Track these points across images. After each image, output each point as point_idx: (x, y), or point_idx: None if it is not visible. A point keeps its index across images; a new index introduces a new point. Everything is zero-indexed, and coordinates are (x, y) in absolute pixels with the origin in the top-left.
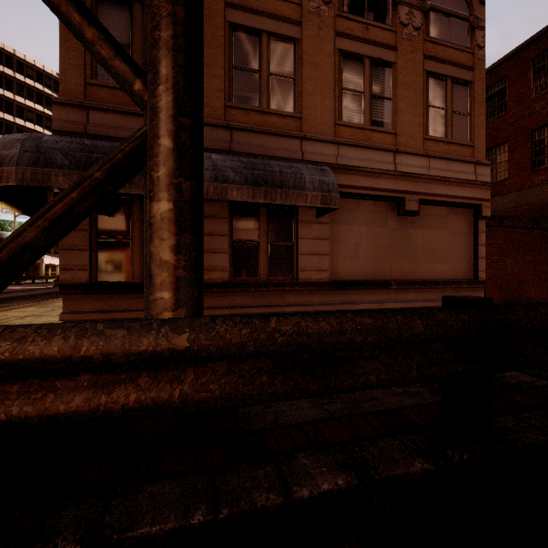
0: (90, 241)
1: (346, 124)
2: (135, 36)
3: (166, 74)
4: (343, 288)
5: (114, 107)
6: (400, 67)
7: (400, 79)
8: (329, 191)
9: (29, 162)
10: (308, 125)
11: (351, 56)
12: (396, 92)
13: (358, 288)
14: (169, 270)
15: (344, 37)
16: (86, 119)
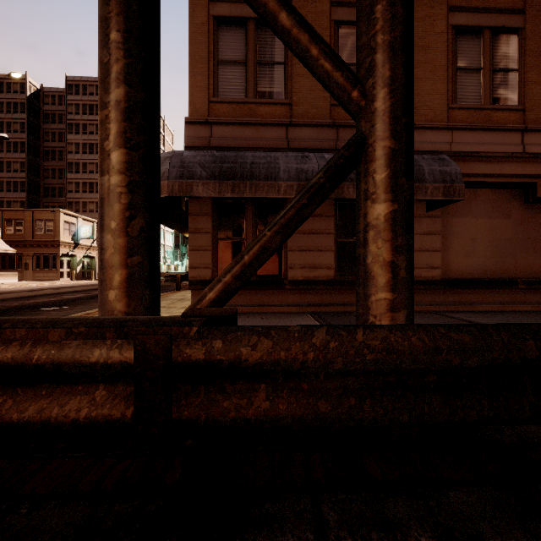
0: (212, 242)
1: (461, 106)
2: (249, 52)
3: (390, 76)
4: (458, 288)
5: (232, 120)
6: (529, 31)
7: (529, 45)
8: (451, 181)
9: (176, 176)
10: (417, 113)
11: (467, 30)
12: (524, 62)
13: (475, 288)
14: (394, 270)
15: (459, 11)
16: (210, 134)
